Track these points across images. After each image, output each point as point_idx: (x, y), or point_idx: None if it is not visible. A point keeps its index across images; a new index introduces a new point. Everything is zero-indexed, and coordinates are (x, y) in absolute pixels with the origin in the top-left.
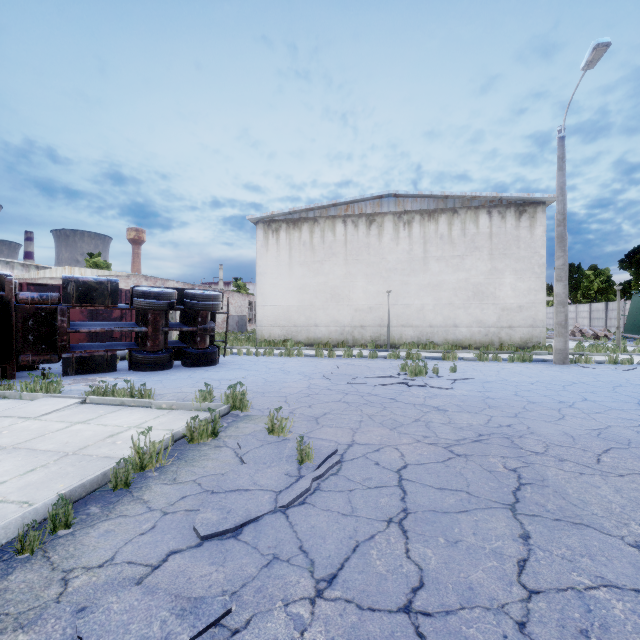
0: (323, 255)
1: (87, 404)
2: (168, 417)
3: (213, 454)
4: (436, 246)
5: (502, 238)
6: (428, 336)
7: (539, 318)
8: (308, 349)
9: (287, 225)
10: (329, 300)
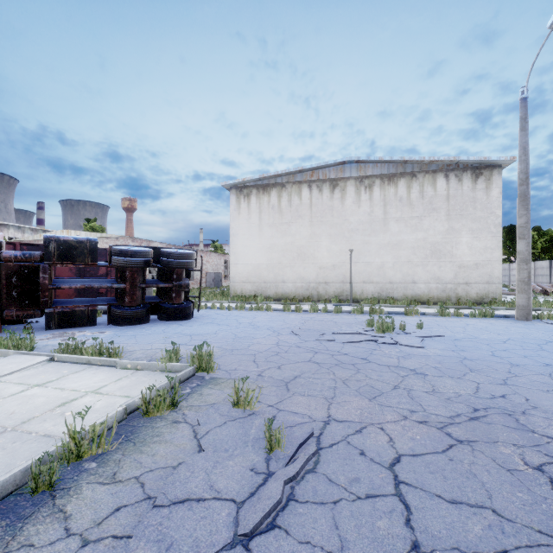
0: (290, 217)
1: (55, 362)
2: (130, 379)
3: (168, 434)
4: (395, 208)
5: (459, 200)
6: (388, 292)
7: (495, 275)
8: (276, 303)
9: (257, 190)
10: (295, 258)
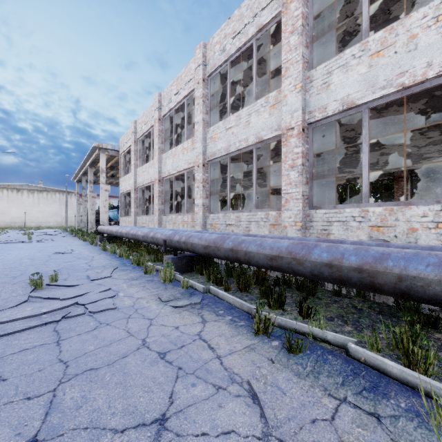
0: None
1: None
2: None
3: None
4: (43, 200)
5: (63, 200)
6: (40, 225)
7: (73, 220)
8: None
9: None
10: (1, 214)
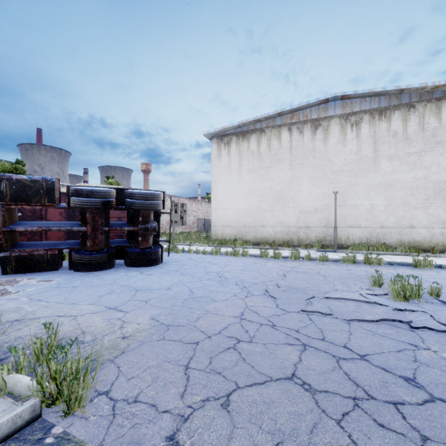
0: (269, 162)
1: None
2: None
3: None
4: (388, 144)
5: None
6: (379, 237)
7: None
8: (255, 248)
9: (237, 137)
10: (275, 203)
